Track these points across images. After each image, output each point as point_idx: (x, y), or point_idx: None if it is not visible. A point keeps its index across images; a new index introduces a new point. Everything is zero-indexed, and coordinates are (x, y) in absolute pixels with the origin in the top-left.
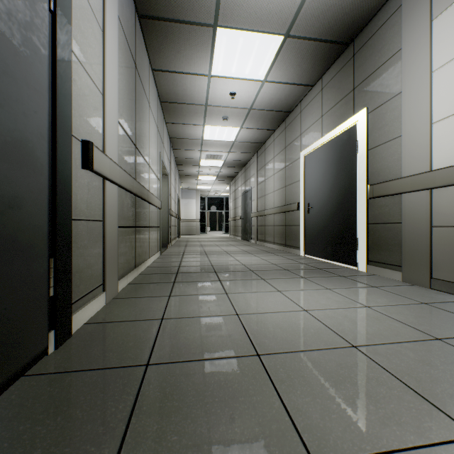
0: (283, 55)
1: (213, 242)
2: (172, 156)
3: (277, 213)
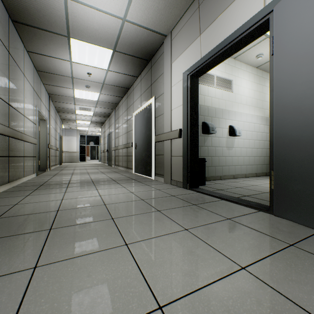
0: (115, 59)
1: (84, 167)
2: (52, 106)
3: (124, 148)
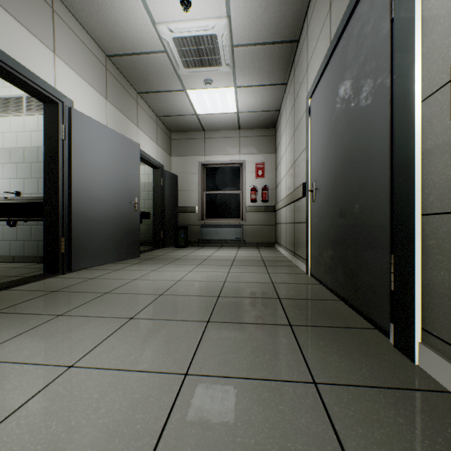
0: None
1: None
2: None
3: None
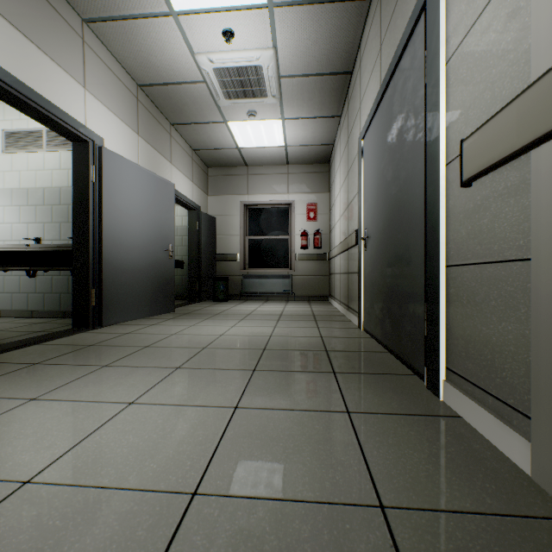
0: None
1: None
2: None
3: None
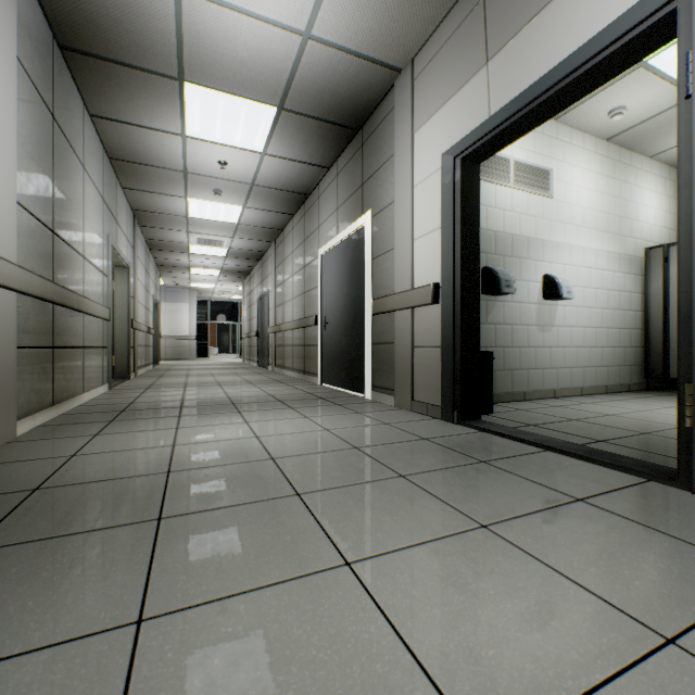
0: (282, 128)
1: (209, 371)
2: (140, 236)
3: (296, 329)
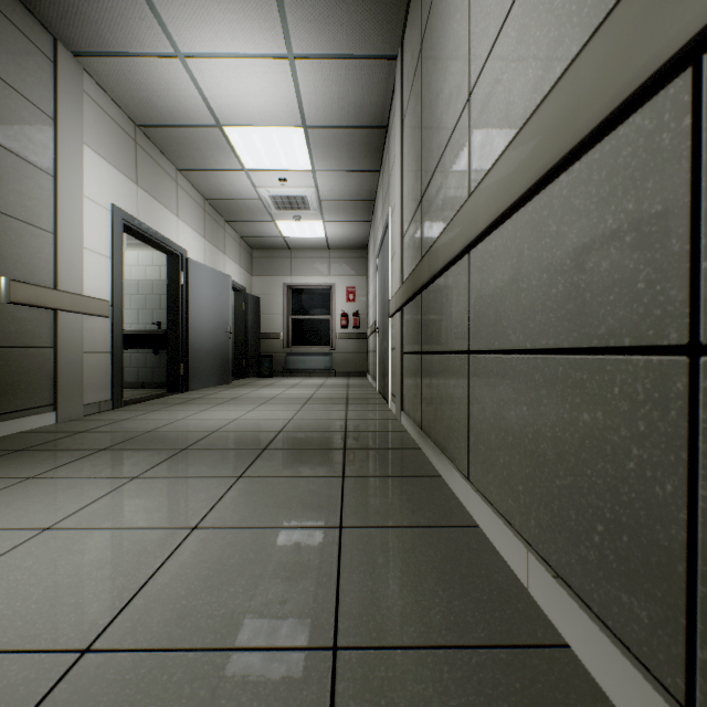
0: None
1: None
2: None
3: None
